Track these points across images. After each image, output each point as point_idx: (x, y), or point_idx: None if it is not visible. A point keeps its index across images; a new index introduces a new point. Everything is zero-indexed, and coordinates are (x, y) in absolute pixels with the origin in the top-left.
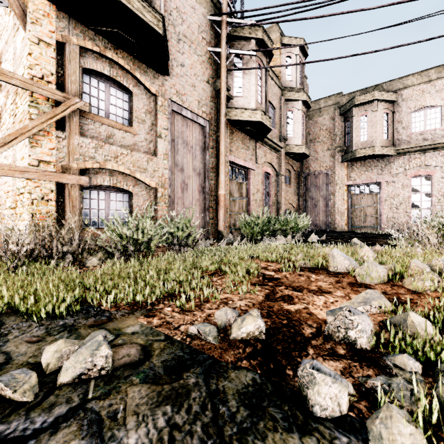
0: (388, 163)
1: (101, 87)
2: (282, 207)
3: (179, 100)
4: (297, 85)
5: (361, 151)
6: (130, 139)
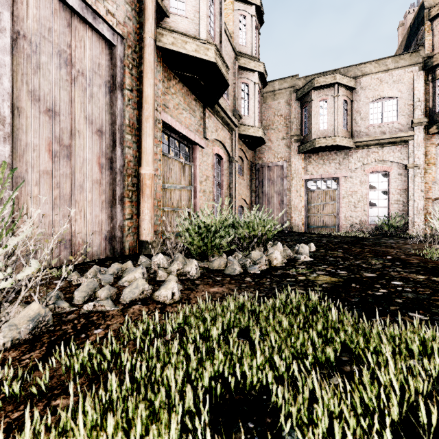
0: (346, 156)
1: None
2: (236, 203)
3: None
4: (253, 53)
5: (321, 141)
6: None
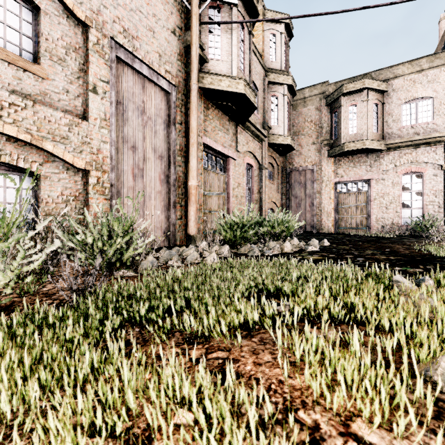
0: (378, 159)
1: None
2: (266, 206)
3: (128, 45)
4: (282, 67)
5: (351, 145)
6: (34, 84)
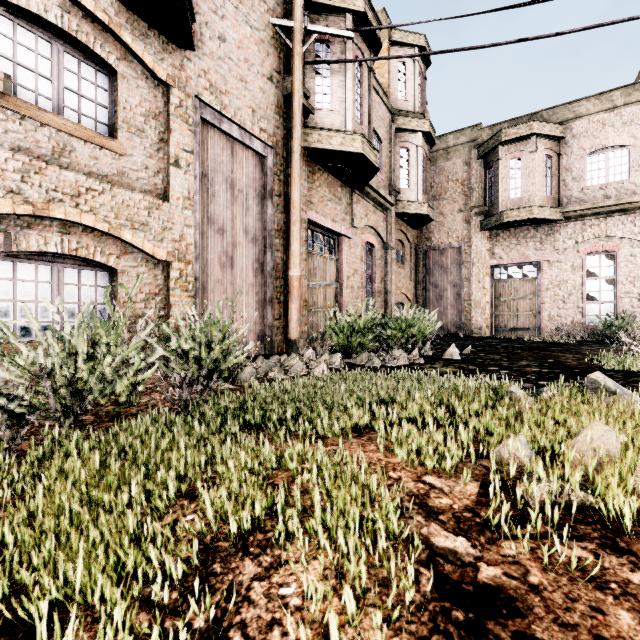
0: (551, 232)
1: (43, 49)
2: (393, 299)
3: (215, 102)
4: (416, 108)
5: (512, 213)
6: (111, 162)
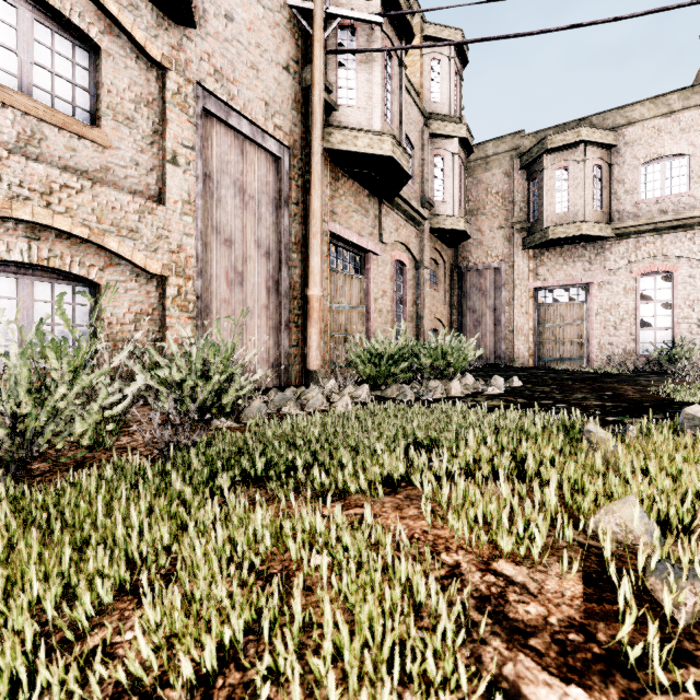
0: (602, 251)
1: (6, 14)
2: (426, 325)
3: (221, 91)
4: (451, 111)
5: (558, 230)
6: (93, 155)
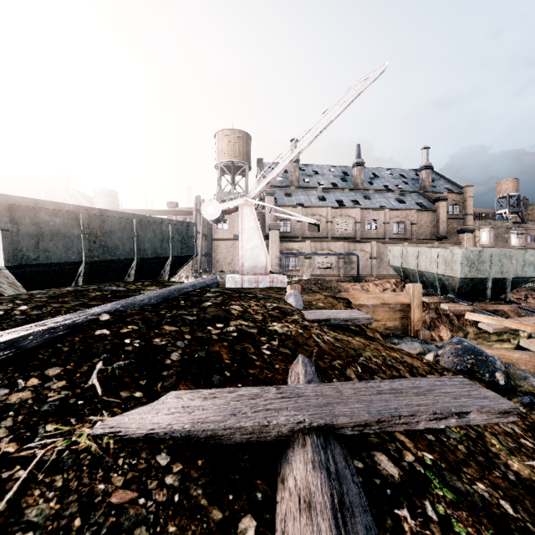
0: None
1: None
2: None
3: None
4: None
5: None
6: None
